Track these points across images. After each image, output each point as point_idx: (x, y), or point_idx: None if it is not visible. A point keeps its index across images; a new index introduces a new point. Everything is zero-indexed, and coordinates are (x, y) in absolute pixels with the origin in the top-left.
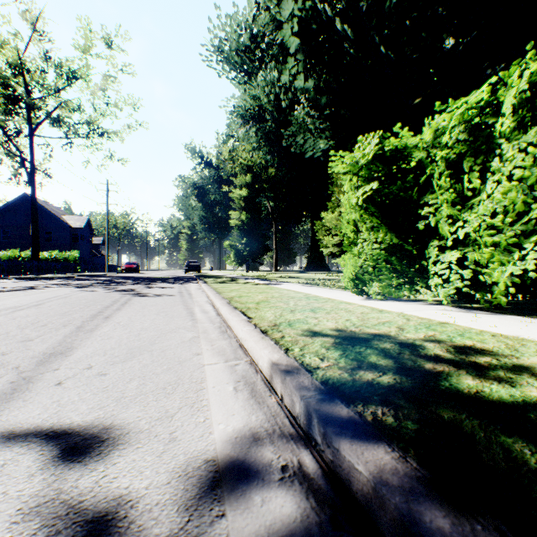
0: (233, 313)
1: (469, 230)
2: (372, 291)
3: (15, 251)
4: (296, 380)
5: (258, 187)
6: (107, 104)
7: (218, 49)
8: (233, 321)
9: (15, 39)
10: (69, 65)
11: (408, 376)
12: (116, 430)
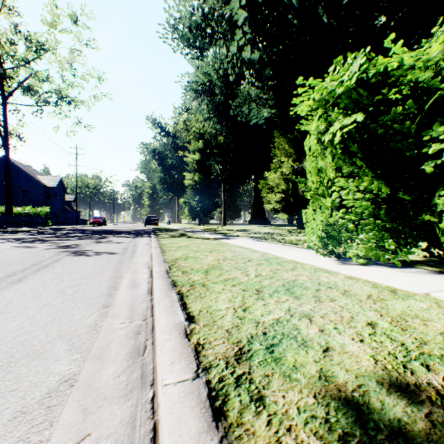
0: (165, 300)
1: None
2: (351, 253)
3: None
4: None
5: (208, 152)
6: (74, 75)
7: (173, 26)
8: (157, 329)
9: None
10: (37, 38)
11: None
12: None
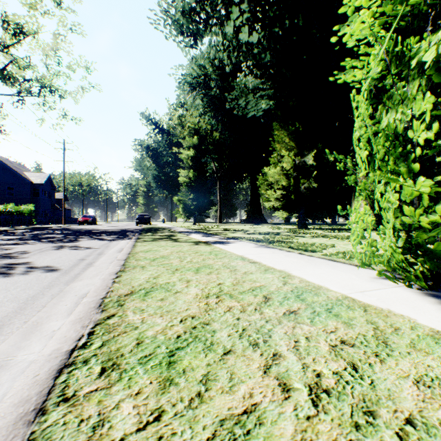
0: None
1: None
2: None
3: None
4: None
5: (204, 148)
6: (58, 63)
7: (165, 9)
8: None
9: None
10: (15, 19)
11: None
12: None
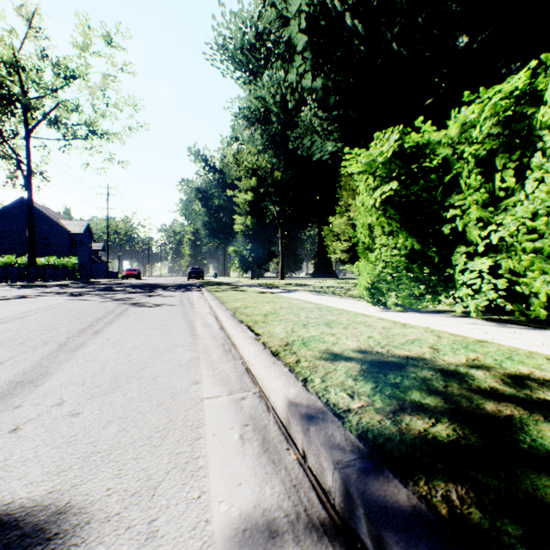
0: (238, 328)
1: (504, 234)
2: (391, 302)
3: (11, 257)
4: (324, 432)
5: (263, 191)
6: (107, 104)
7: (222, 47)
8: (238, 339)
9: (10, 35)
10: (66, 63)
11: (470, 424)
12: (71, 517)
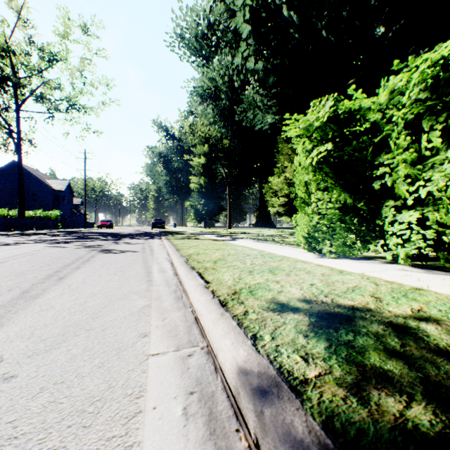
0: (190, 275)
1: (433, 189)
2: (326, 249)
3: (4, 210)
4: (281, 419)
5: (214, 156)
6: (84, 83)
7: (180, 35)
8: (189, 286)
9: (2, 25)
10: (50, 48)
11: None
12: None
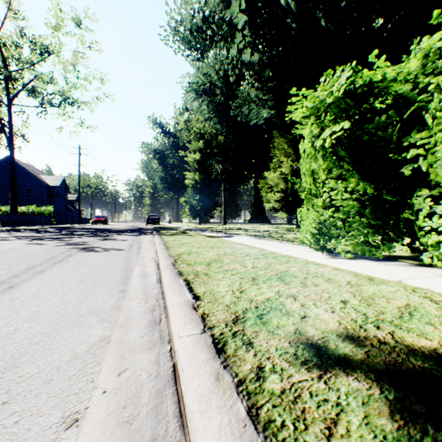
0: (174, 285)
1: None
2: (340, 248)
3: None
4: None
5: (209, 152)
6: (77, 77)
7: (174, 28)
8: (170, 305)
9: None
10: (42, 41)
11: None
12: None
